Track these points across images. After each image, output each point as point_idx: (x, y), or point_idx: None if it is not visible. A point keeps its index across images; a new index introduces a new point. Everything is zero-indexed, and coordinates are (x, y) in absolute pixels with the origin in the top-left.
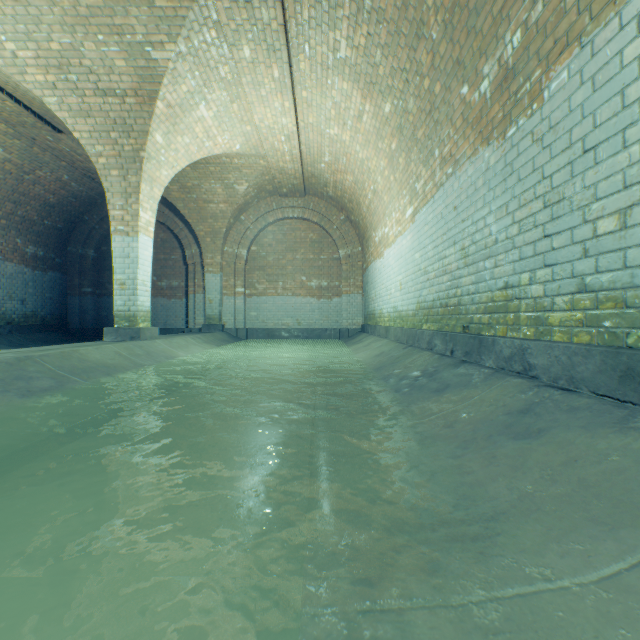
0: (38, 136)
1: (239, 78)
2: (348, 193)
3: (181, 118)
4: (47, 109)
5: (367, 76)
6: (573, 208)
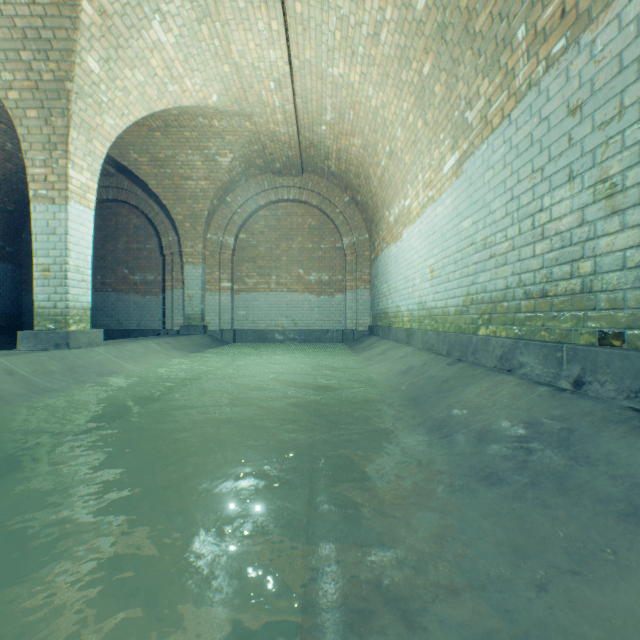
0: None
1: None
2: (354, 164)
3: (126, 38)
4: None
5: None
6: None
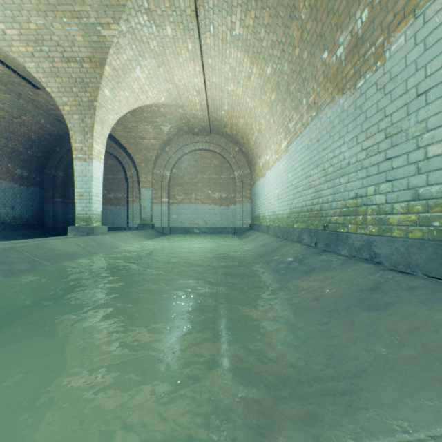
0: (23, 91)
1: (164, 50)
2: (240, 132)
3: (123, 78)
4: (28, 72)
5: (254, 48)
6: (408, 138)
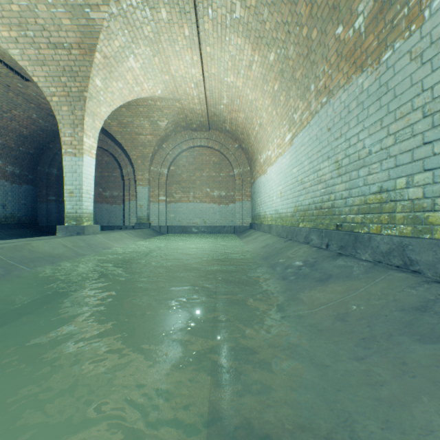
0: (11, 83)
1: (159, 36)
2: (240, 127)
3: (115, 67)
4: (15, 61)
5: (256, 31)
6: None
